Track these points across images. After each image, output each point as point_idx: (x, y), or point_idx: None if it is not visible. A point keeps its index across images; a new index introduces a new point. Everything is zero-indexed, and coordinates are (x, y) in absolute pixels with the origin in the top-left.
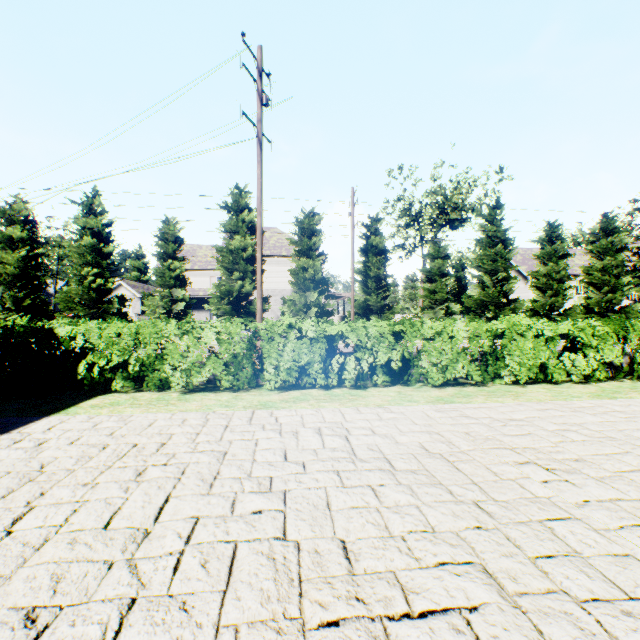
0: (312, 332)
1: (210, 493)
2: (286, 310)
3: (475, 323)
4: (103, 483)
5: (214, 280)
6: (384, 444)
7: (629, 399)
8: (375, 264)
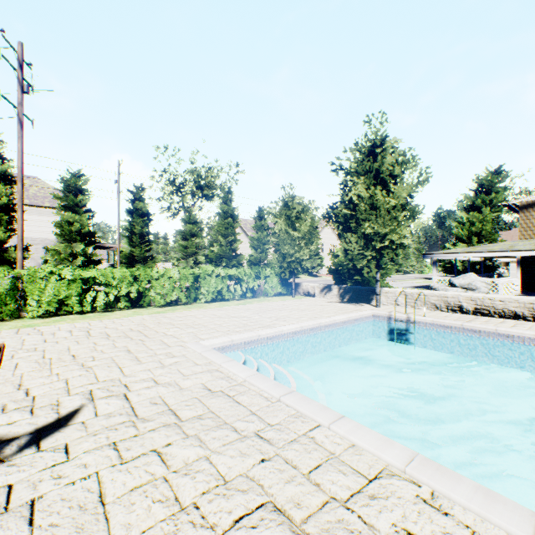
0: (70, 276)
1: None
2: (50, 258)
3: (185, 270)
4: None
5: None
6: (110, 330)
7: (250, 304)
8: (140, 223)
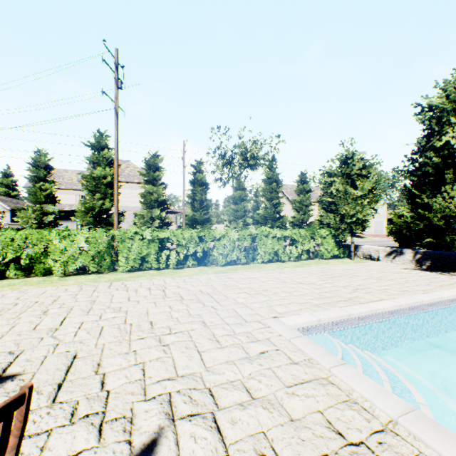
0: (150, 236)
1: (88, 314)
2: (137, 221)
3: (243, 231)
4: (24, 317)
5: (79, 197)
6: (182, 291)
7: (309, 267)
8: (200, 192)
